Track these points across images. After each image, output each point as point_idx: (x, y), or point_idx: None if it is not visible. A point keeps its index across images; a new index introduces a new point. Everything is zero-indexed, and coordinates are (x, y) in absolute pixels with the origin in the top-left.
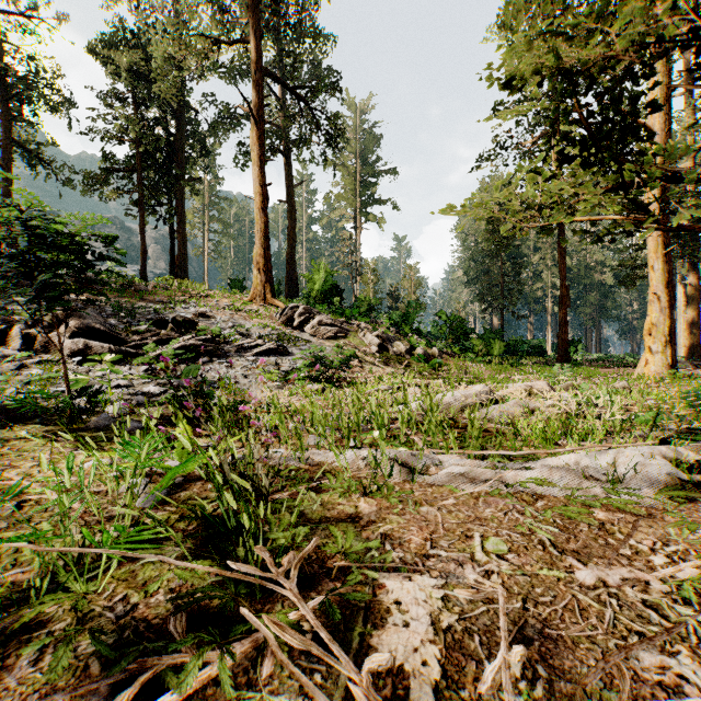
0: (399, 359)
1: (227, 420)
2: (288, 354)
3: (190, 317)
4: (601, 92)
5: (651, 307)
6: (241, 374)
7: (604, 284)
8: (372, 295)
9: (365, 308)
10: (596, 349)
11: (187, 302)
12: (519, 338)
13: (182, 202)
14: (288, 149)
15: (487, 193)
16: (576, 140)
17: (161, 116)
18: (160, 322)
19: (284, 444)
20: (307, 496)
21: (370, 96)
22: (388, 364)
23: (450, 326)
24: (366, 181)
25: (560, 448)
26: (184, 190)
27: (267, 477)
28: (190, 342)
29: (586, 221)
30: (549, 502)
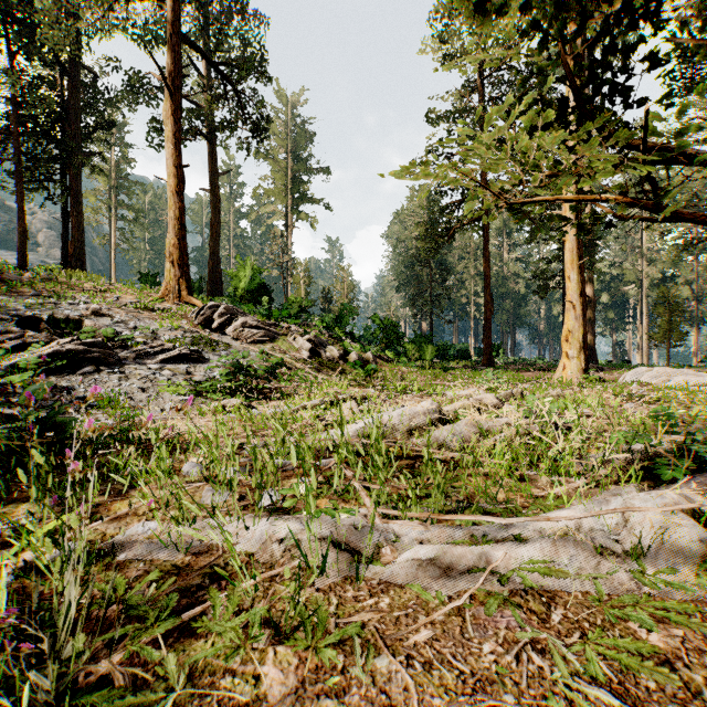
0: (332, 365)
1: (87, 463)
2: (204, 360)
3: (77, 314)
4: (592, 37)
5: (568, 315)
6: (138, 386)
7: (517, 293)
8: (305, 296)
9: (296, 309)
10: (511, 353)
11: (77, 297)
12: (446, 343)
13: (77, 179)
14: (210, 132)
15: (417, 201)
16: (553, 104)
17: (49, 74)
18: (29, 321)
19: (162, 507)
20: (165, 654)
21: (302, 91)
22: (320, 370)
23: (384, 330)
24: (298, 178)
25: (531, 485)
26: (80, 165)
27: (105, 598)
28: (67, 346)
29: (503, 235)
30: (567, 609)
